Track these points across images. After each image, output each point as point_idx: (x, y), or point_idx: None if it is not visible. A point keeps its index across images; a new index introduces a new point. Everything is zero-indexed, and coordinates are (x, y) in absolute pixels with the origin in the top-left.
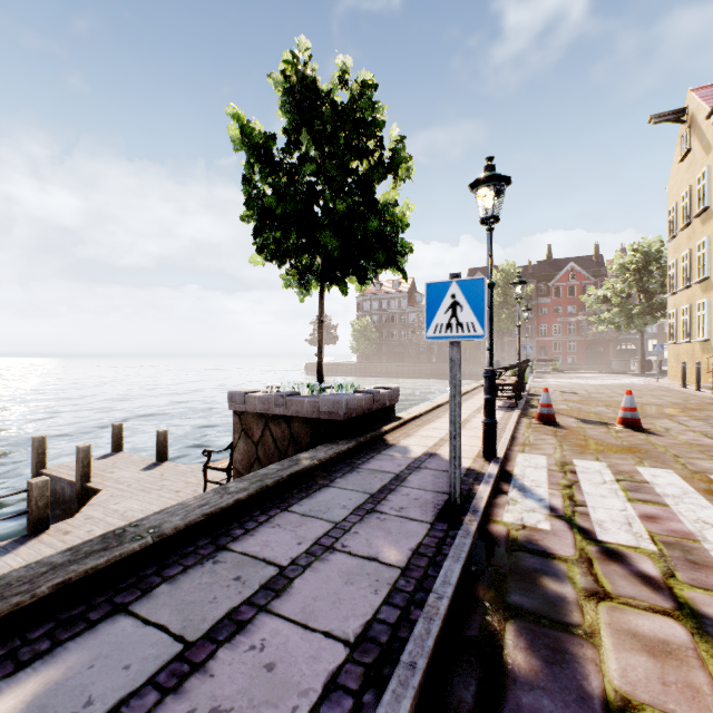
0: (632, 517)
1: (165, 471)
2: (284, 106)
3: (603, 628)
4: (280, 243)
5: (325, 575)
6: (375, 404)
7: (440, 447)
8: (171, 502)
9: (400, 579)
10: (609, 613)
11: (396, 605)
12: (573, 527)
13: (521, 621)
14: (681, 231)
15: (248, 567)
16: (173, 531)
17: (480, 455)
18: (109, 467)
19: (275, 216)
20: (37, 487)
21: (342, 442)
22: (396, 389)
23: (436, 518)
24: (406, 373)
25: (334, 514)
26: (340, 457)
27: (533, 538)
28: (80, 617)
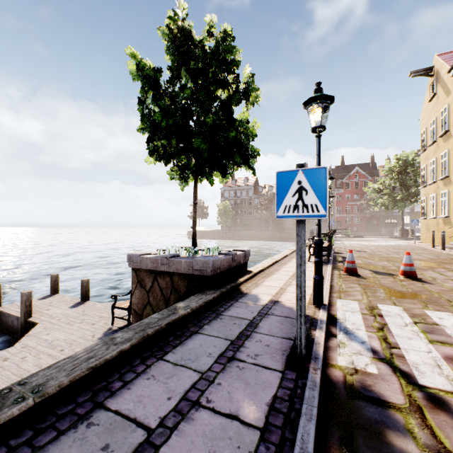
0: (438, 359)
1: (86, 308)
2: (168, 50)
3: None
4: (166, 148)
5: (190, 441)
6: (234, 263)
7: (281, 295)
8: (87, 333)
9: (260, 445)
10: None
11: None
12: (395, 370)
13: None
14: (429, 146)
15: (119, 431)
16: (56, 389)
17: (311, 302)
18: (47, 305)
19: (161, 127)
20: None
21: (209, 293)
22: (247, 251)
23: (285, 366)
24: (252, 237)
25: (201, 362)
26: (207, 305)
27: (366, 383)
28: None
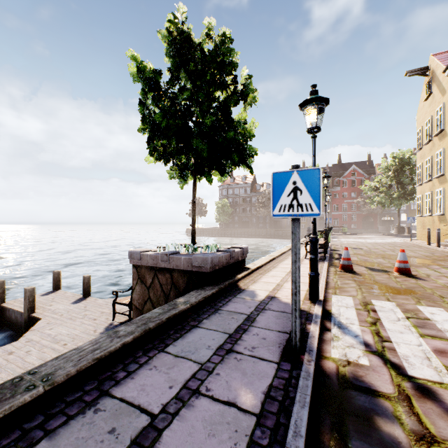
0: (428, 352)
1: (88, 304)
2: (168, 52)
3: None
4: (166, 148)
5: (191, 425)
6: (232, 260)
7: (278, 291)
8: (89, 328)
9: (256, 429)
10: None
11: None
12: (386, 362)
13: None
14: (425, 145)
15: (124, 416)
16: (64, 378)
17: (307, 297)
18: (49, 301)
19: (161, 128)
20: None
21: (208, 289)
22: (245, 248)
23: (281, 358)
24: (250, 235)
25: (201, 354)
26: (206, 300)
27: (358, 374)
28: None
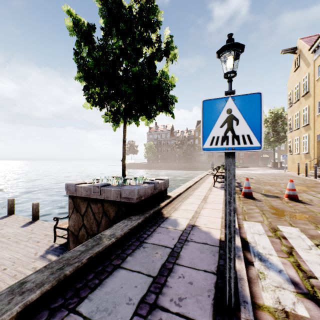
0: None
1: (35, 227)
2: (101, 12)
3: None
4: (100, 95)
5: None
6: (156, 190)
7: (196, 219)
8: (31, 251)
9: None
10: None
11: None
12: None
13: None
14: (294, 103)
15: None
16: None
17: (223, 225)
18: (1, 225)
19: (93, 74)
20: None
21: (134, 218)
22: (167, 180)
23: (213, 316)
24: (169, 168)
25: (119, 315)
26: (132, 231)
27: None
28: None
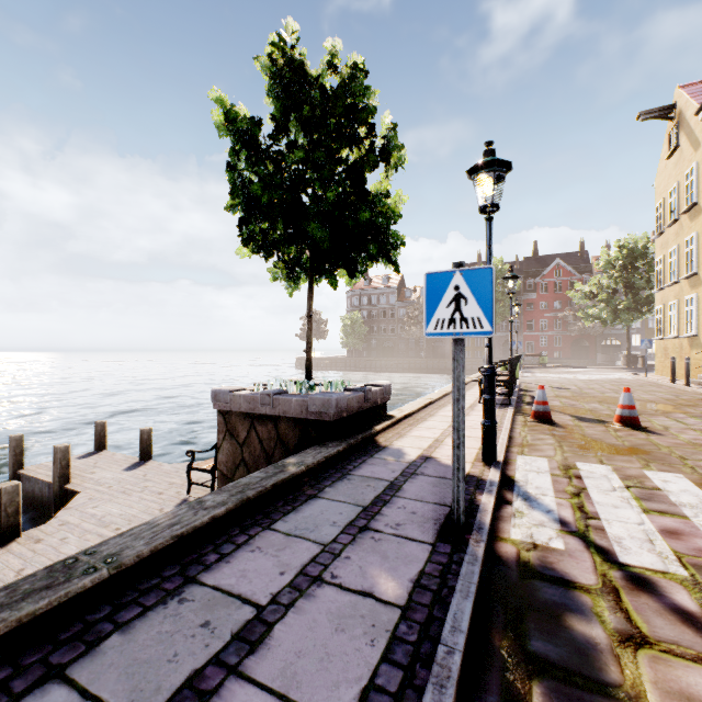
0: (652, 532)
1: (148, 471)
2: (271, 91)
3: (649, 690)
4: (267, 234)
5: (311, 618)
6: (367, 403)
7: (435, 449)
8: (152, 506)
9: (401, 624)
10: (652, 666)
11: (397, 663)
12: (589, 546)
13: (549, 679)
14: (668, 227)
15: (220, 608)
16: (134, 560)
17: (479, 458)
18: (90, 467)
19: (261, 205)
20: (6, 492)
21: (332, 445)
22: (387, 386)
23: (437, 538)
24: (395, 368)
25: (323, 532)
26: (329, 461)
27: (547, 561)
28: (2, 688)
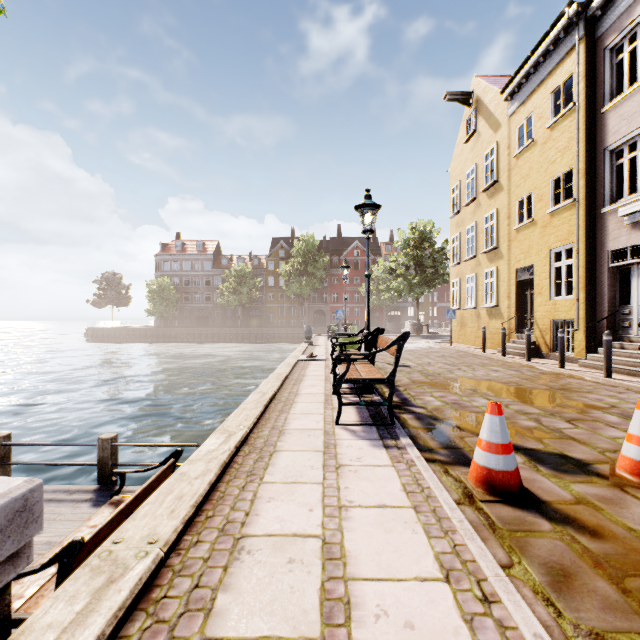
0: None
1: None
2: None
3: None
4: None
5: None
6: None
7: None
8: None
9: None
10: None
11: None
12: None
13: None
14: (466, 206)
15: None
16: None
17: None
18: None
19: None
20: None
21: None
22: None
23: None
24: (210, 338)
25: None
26: None
27: None
28: None
